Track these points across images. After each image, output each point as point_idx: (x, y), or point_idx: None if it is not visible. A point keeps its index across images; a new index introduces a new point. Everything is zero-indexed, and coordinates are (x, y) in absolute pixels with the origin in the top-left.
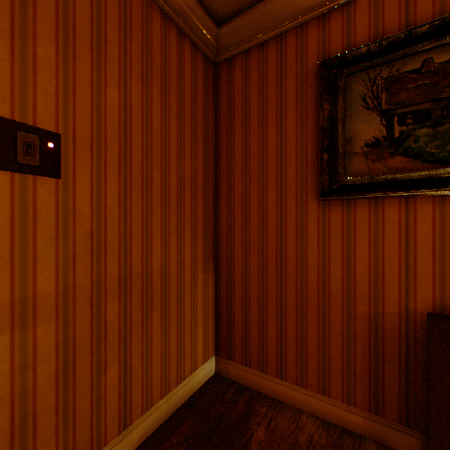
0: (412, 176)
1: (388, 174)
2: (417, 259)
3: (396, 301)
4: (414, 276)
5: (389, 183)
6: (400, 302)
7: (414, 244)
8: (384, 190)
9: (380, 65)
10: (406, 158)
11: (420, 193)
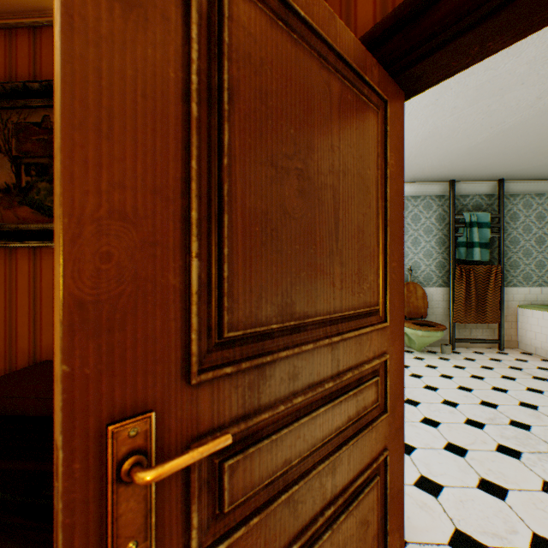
0: (33, 227)
1: (15, 224)
2: (44, 309)
3: (28, 353)
4: (42, 326)
5: (17, 232)
6: (31, 353)
7: (42, 294)
8: (10, 239)
9: (12, 109)
10: (33, 209)
11: (35, 245)
